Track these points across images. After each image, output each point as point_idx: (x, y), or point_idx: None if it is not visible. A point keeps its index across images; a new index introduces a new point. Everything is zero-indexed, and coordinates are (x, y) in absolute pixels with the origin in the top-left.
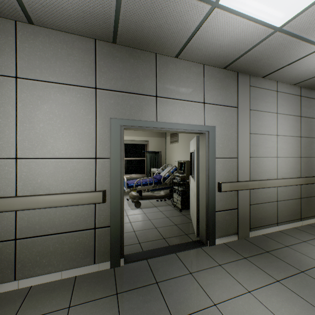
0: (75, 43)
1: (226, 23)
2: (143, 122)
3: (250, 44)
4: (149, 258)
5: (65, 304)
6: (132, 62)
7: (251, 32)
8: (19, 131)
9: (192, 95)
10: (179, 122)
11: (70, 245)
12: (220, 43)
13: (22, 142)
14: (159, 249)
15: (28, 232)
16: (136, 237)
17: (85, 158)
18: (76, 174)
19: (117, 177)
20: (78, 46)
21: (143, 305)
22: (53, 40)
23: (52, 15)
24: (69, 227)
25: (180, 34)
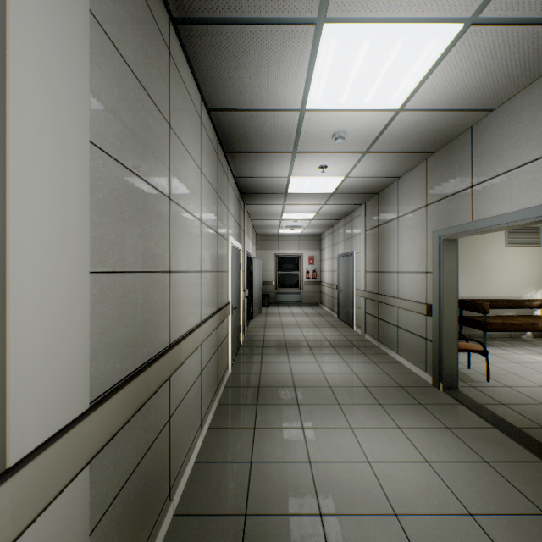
0: (417, 173)
1: (431, 92)
2: (455, 227)
3: (505, 35)
4: (463, 404)
5: (388, 372)
6: (449, 160)
7: (461, 56)
8: (398, 254)
9: (526, 152)
10: (502, 212)
11: (414, 346)
12: (476, 78)
13: (399, 261)
14: (488, 412)
15: (401, 324)
16: (517, 403)
17: (421, 272)
18: (417, 286)
19: (436, 293)
20: (418, 174)
21: (391, 395)
22: (408, 180)
23: (394, 171)
24: (414, 330)
25: (437, 119)
